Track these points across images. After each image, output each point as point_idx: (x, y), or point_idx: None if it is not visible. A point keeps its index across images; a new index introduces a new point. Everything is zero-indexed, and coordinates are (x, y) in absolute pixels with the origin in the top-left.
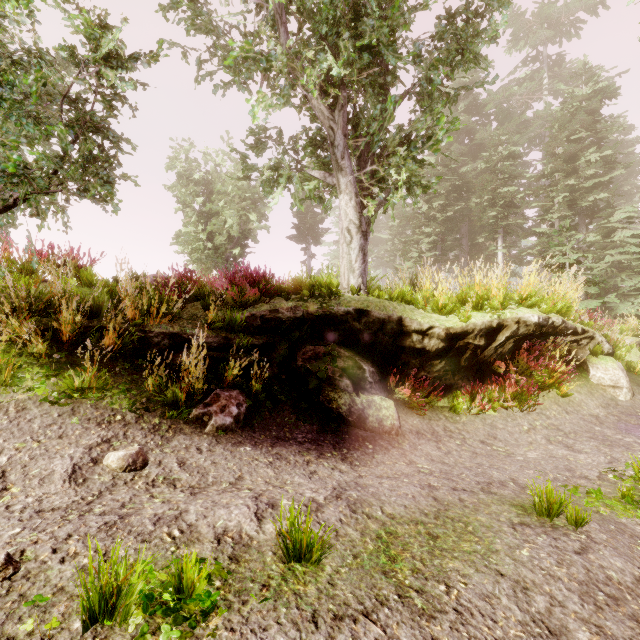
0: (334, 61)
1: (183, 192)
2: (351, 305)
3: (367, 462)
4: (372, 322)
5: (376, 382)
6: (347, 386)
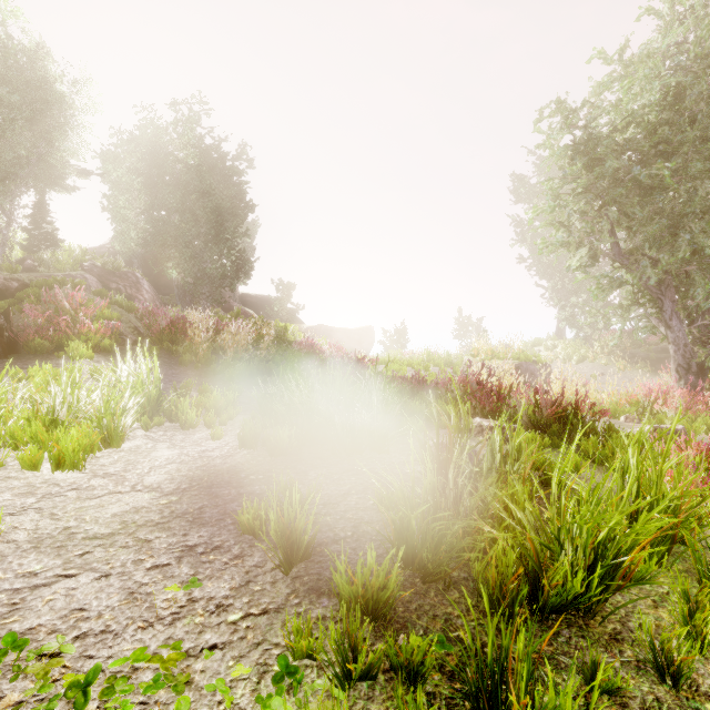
0: None
1: None
2: None
3: None
4: None
5: None
6: None
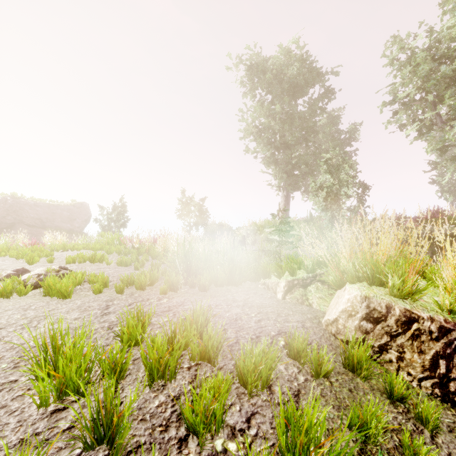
0: None
1: None
2: None
3: None
4: None
5: None
6: None
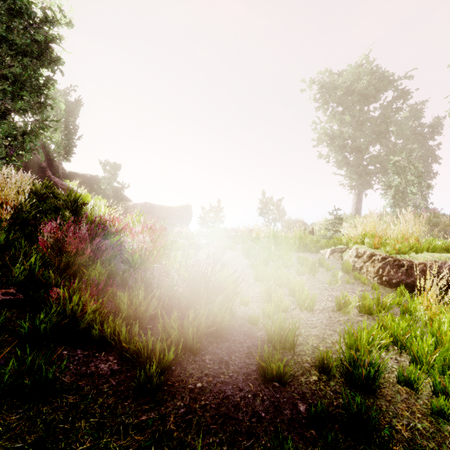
0: None
1: None
2: None
3: None
4: None
5: None
6: None
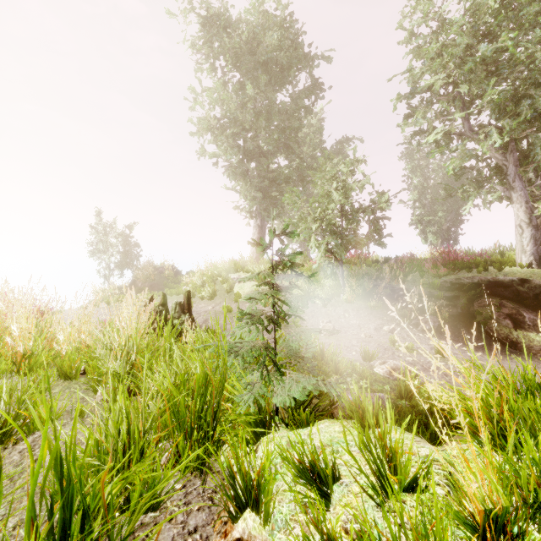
0: (497, 137)
1: (411, 184)
2: (515, 276)
3: (504, 359)
4: (533, 287)
5: (536, 326)
6: (507, 324)
